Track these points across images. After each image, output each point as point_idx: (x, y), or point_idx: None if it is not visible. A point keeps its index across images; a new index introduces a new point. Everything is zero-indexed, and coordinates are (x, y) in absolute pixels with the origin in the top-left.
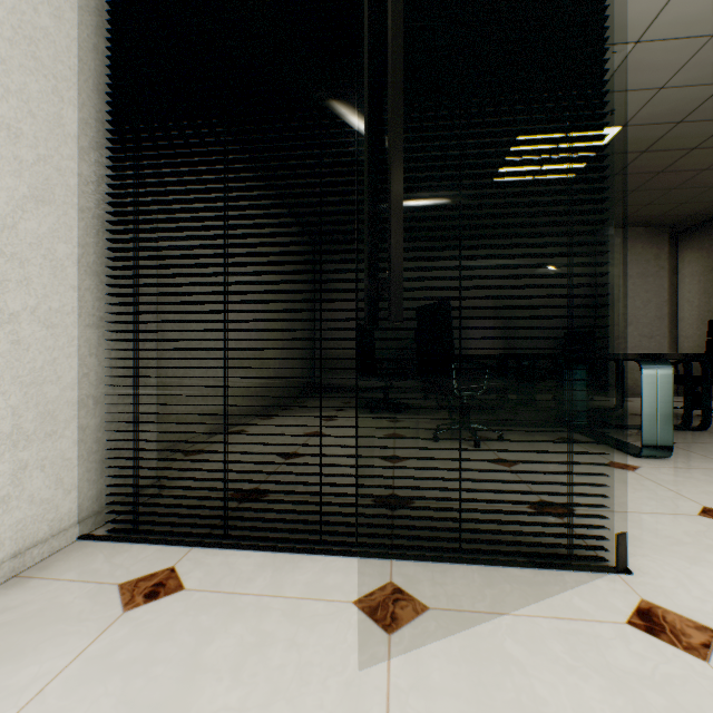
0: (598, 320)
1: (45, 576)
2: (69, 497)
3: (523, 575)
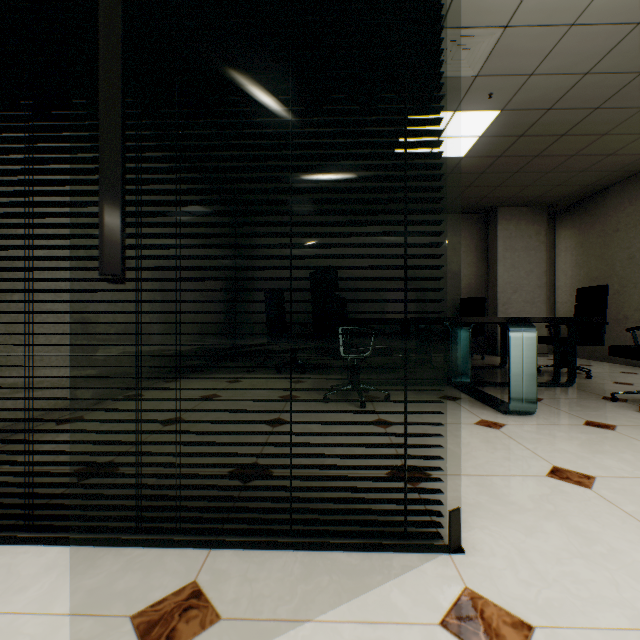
0: (490, 288)
1: None
2: None
3: (349, 562)
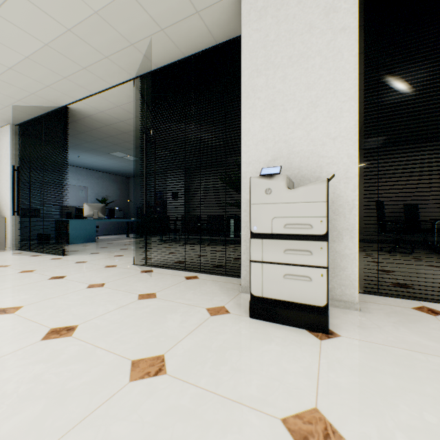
0: None
1: (370, 302)
2: None
3: None
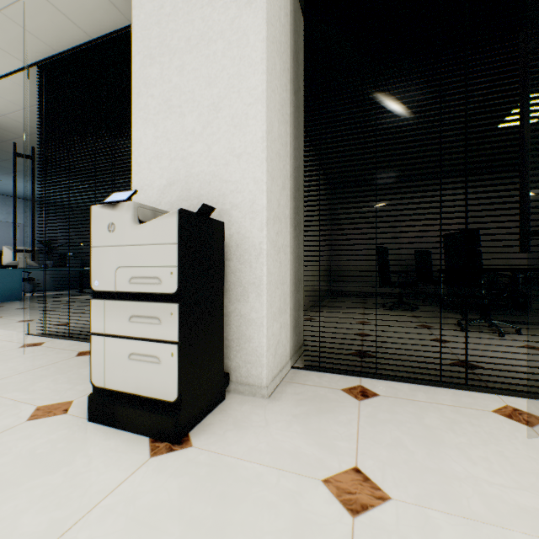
0: None
1: (296, 382)
2: (288, 345)
3: None
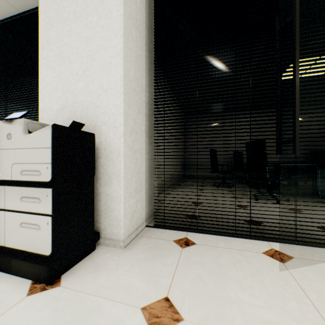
0: None
1: (146, 236)
2: (143, 212)
3: None
